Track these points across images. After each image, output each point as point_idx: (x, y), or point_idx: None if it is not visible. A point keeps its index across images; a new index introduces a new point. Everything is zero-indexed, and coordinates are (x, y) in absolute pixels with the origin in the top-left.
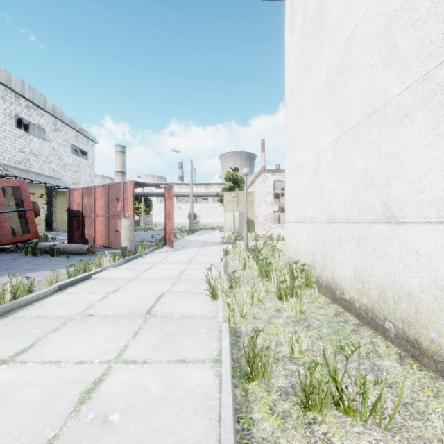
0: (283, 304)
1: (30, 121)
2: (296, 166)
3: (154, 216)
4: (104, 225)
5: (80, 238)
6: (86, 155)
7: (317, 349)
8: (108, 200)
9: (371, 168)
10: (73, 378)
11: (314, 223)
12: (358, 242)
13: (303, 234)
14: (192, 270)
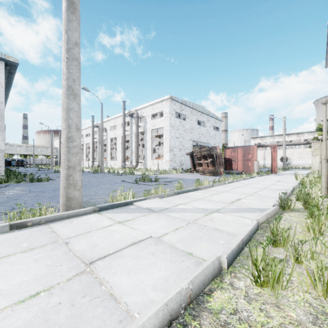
0: None
1: (201, 120)
2: None
3: None
4: (242, 164)
5: (230, 169)
6: (218, 129)
7: None
8: (244, 153)
9: None
10: (270, 183)
11: None
12: None
13: None
14: (288, 179)
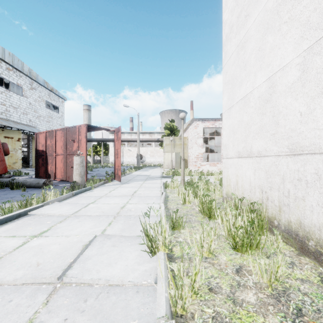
0: (240, 258)
1: (10, 81)
2: (237, 101)
3: (111, 157)
4: (63, 162)
5: (44, 174)
6: (57, 109)
7: None
8: (66, 141)
9: None
10: None
11: (265, 156)
12: None
13: (247, 169)
14: (133, 204)
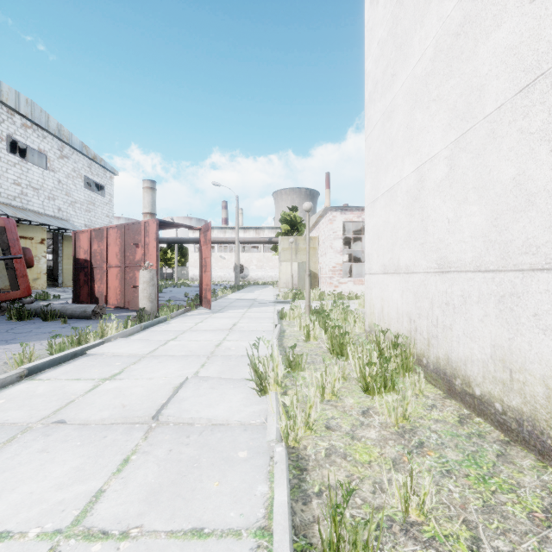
0: (371, 401)
1: (28, 145)
2: (382, 193)
3: (190, 269)
4: (119, 279)
5: (89, 297)
6: (102, 190)
7: (449, 502)
8: (124, 245)
9: (530, 177)
10: None
11: (414, 273)
12: (500, 303)
13: (394, 290)
14: (233, 341)
